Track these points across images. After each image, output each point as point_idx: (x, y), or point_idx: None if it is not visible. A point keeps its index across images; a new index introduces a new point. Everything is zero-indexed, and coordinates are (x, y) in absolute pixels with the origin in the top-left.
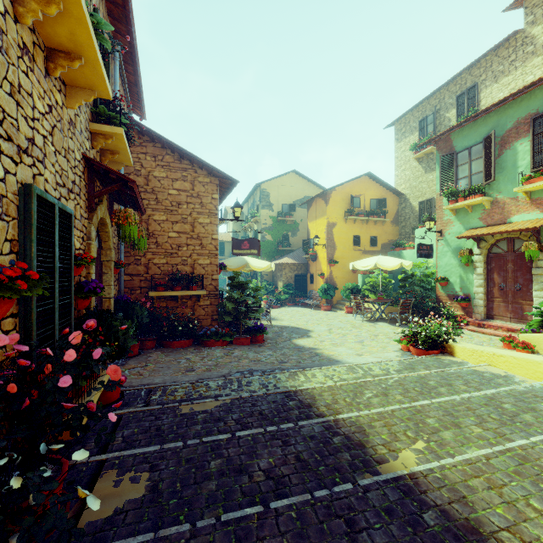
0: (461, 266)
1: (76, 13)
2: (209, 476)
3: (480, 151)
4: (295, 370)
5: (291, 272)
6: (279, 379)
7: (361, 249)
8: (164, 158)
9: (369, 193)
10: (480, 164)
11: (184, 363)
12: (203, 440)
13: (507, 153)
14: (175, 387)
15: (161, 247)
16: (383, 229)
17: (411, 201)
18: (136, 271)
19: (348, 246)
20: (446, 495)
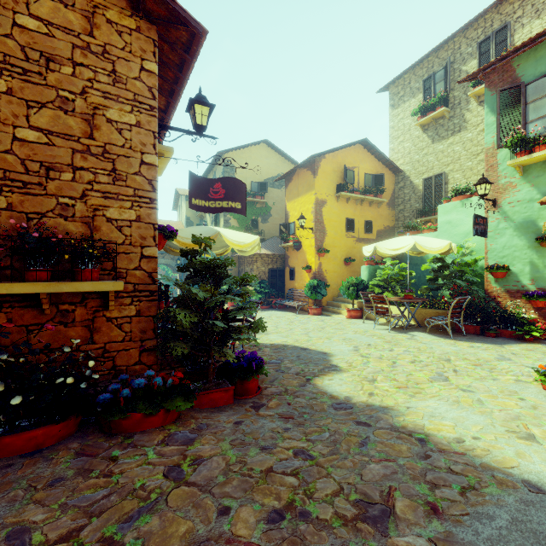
0: (532, 248)
1: None
2: None
3: None
4: None
5: (264, 266)
6: None
7: (355, 236)
8: None
9: (364, 166)
10: None
11: None
12: None
13: None
14: None
15: None
16: (378, 212)
17: (412, 179)
18: None
19: (340, 231)
20: None
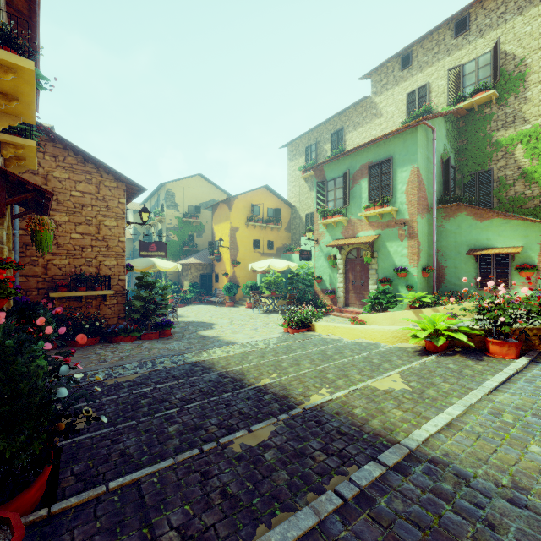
0: (330, 268)
1: (27, 78)
2: (141, 406)
3: (341, 183)
4: (200, 350)
5: (197, 272)
6: (187, 357)
7: (261, 252)
8: (65, 159)
9: (267, 202)
10: (341, 192)
11: (95, 357)
12: (132, 393)
13: (356, 187)
14: (94, 372)
15: (62, 248)
16: (278, 235)
17: (300, 213)
18: (32, 272)
19: (249, 249)
20: (278, 389)
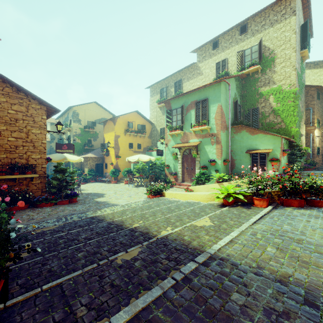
0: (174, 160)
1: None
2: (60, 244)
3: (180, 111)
4: (96, 210)
5: (93, 162)
6: (88, 214)
7: (133, 150)
8: (4, 89)
9: (137, 121)
10: (180, 116)
11: (26, 217)
12: (53, 236)
13: (188, 114)
14: (26, 226)
15: (2, 147)
16: (144, 140)
17: (157, 127)
18: None
19: (126, 148)
20: (143, 229)
